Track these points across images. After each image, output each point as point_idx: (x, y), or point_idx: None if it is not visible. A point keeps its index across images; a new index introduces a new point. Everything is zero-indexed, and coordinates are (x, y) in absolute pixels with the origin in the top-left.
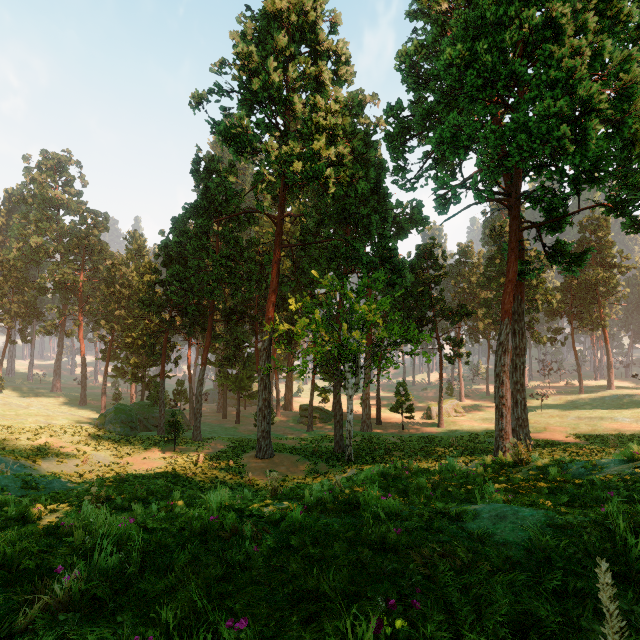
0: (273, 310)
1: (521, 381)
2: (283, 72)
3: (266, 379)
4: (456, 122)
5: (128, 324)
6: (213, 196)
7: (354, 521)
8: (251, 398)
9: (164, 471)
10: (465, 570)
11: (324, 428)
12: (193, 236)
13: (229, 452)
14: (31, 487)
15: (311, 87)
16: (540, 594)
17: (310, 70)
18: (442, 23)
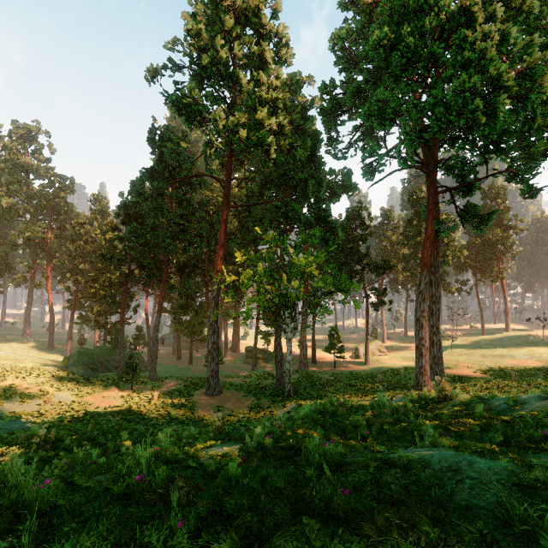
0: (221, 263)
1: (437, 325)
2: (230, 51)
3: (215, 324)
4: (383, 96)
5: (92, 276)
6: (167, 162)
7: (295, 471)
8: (202, 341)
9: (120, 409)
10: None
11: (267, 367)
12: (149, 197)
13: (182, 390)
14: None
15: (255, 65)
16: None
17: (254, 49)
18: (370, 11)
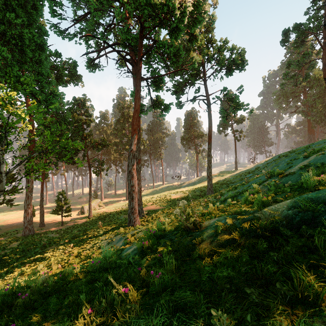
0: None
1: (139, 178)
2: None
3: None
4: None
5: None
6: None
7: None
8: None
9: None
10: None
11: None
12: None
13: None
14: None
15: None
16: None
17: None
18: None
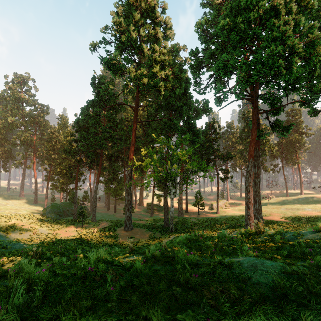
0: (133, 154)
1: (258, 190)
2: (138, 32)
3: (129, 190)
4: (226, 58)
5: (59, 162)
6: (102, 96)
7: (172, 268)
8: (122, 200)
9: (75, 238)
10: (236, 302)
11: (159, 215)
12: (92, 117)
13: (110, 227)
14: (3, 247)
15: (152, 40)
16: (283, 319)
17: (151, 31)
18: (218, 8)
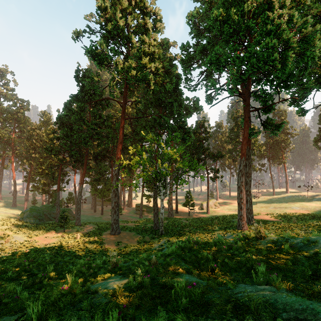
0: (120, 153)
1: (249, 190)
2: (125, 22)
3: (116, 191)
4: (219, 51)
5: (40, 162)
6: (87, 91)
7: (167, 313)
8: (109, 201)
9: (55, 245)
10: None
11: (148, 216)
12: (75, 112)
13: (95, 231)
14: None
15: (141, 32)
16: None
17: (140, 21)
18: (210, 1)
